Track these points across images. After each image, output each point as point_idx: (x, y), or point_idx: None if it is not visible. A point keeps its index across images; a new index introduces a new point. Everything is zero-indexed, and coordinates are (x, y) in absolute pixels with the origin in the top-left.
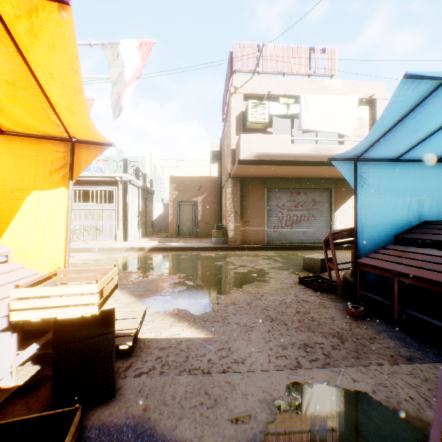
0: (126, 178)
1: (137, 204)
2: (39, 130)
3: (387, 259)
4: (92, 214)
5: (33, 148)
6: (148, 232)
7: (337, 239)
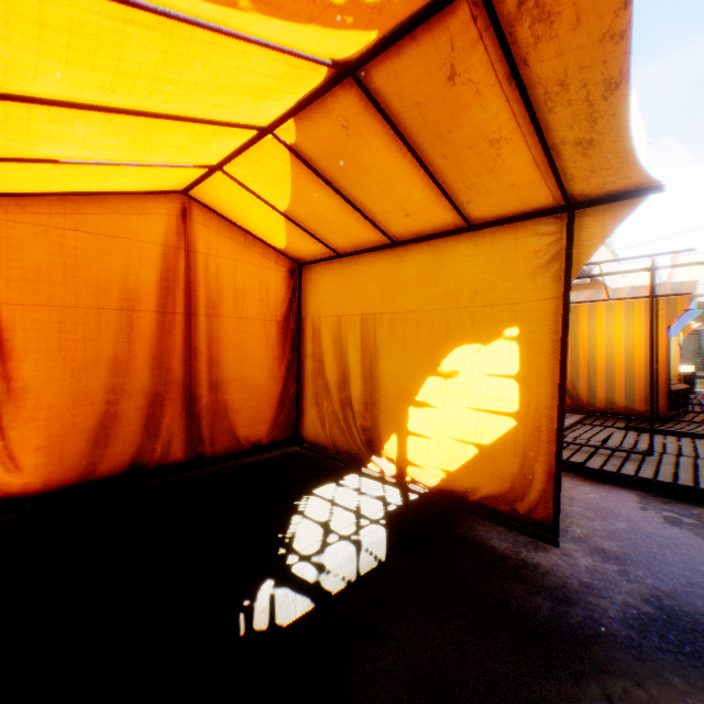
0: None
1: None
2: None
3: None
4: None
5: None
6: None
7: None
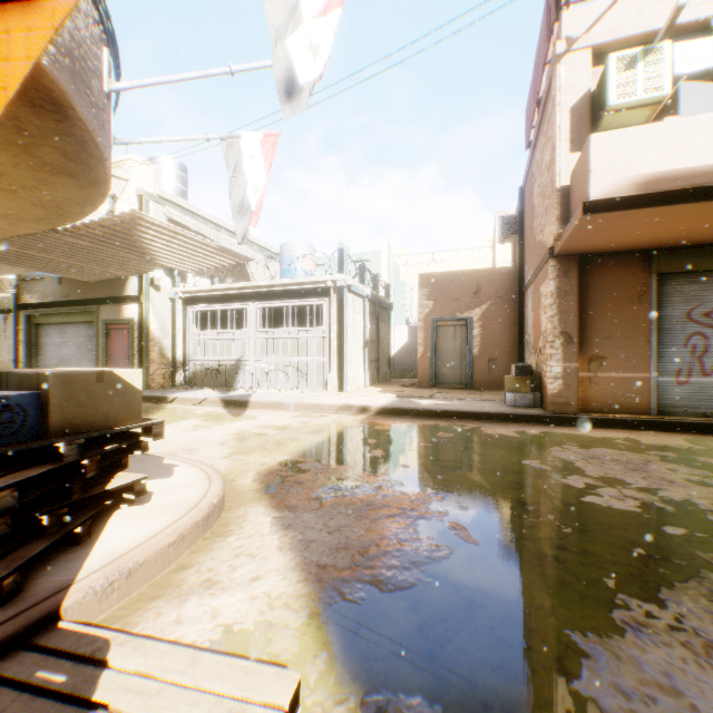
0: (342, 282)
1: (362, 327)
2: None
3: None
4: (292, 345)
5: None
6: (381, 376)
7: None
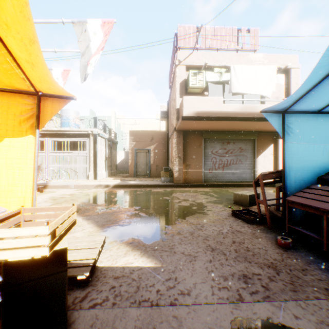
0: (96, 132)
1: (105, 151)
2: (8, 84)
3: (314, 198)
4: (70, 159)
5: (4, 101)
6: (113, 173)
7: (265, 179)
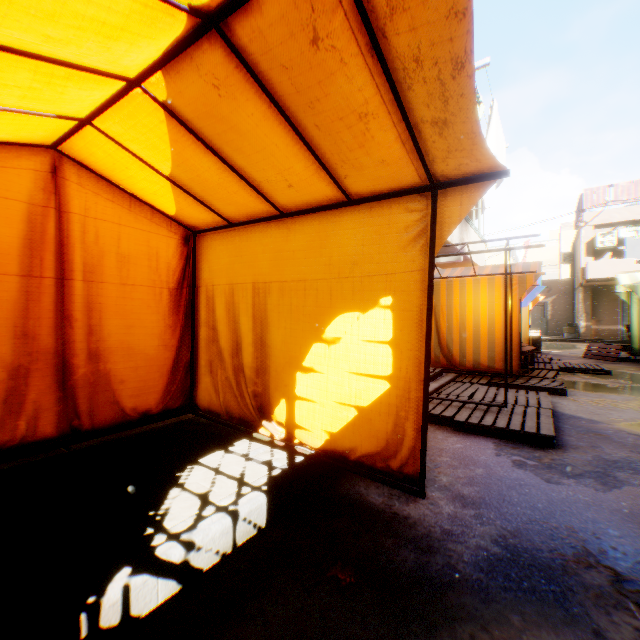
0: None
1: None
2: None
3: None
4: None
5: None
6: None
7: None
